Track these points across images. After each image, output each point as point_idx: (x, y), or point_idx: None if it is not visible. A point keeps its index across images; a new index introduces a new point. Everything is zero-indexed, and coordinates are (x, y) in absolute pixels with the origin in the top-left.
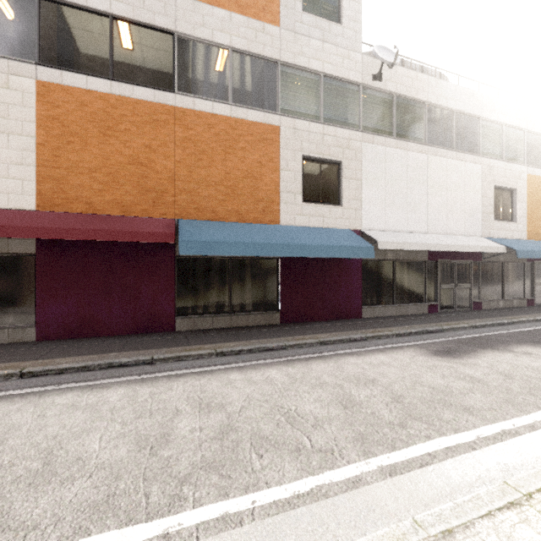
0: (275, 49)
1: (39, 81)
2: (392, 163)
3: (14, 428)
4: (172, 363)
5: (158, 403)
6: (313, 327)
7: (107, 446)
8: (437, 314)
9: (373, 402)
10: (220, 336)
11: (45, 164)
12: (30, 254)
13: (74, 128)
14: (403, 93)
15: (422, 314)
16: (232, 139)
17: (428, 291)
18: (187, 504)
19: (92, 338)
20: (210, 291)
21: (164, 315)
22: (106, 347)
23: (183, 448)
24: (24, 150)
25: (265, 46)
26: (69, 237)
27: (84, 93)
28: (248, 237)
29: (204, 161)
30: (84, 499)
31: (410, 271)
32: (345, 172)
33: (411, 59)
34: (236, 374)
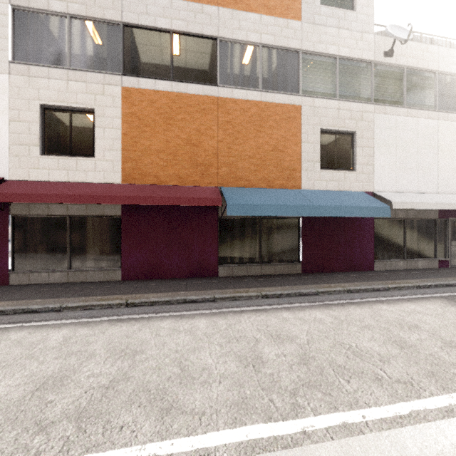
0: (297, 40)
1: (123, 87)
2: (403, 130)
3: (144, 342)
4: (229, 302)
5: (237, 332)
6: (332, 277)
7: (219, 361)
8: (449, 269)
9: (426, 345)
10: (256, 281)
11: (127, 149)
12: (117, 216)
13: (147, 120)
14: (414, 65)
15: (432, 269)
16: (261, 119)
17: (438, 247)
18: (307, 411)
19: (159, 280)
20: (244, 245)
21: (210, 264)
22: (174, 286)
23: (278, 368)
24: (113, 140)
25: (289, 38)
26: (148, 203)
27: (153, 93)
28: (278, 200)
29: (240, 139)
30: (226, 398)
31: (420, 229)
32: (358, 141)
33: (421, 33)
34: (287, 314)
